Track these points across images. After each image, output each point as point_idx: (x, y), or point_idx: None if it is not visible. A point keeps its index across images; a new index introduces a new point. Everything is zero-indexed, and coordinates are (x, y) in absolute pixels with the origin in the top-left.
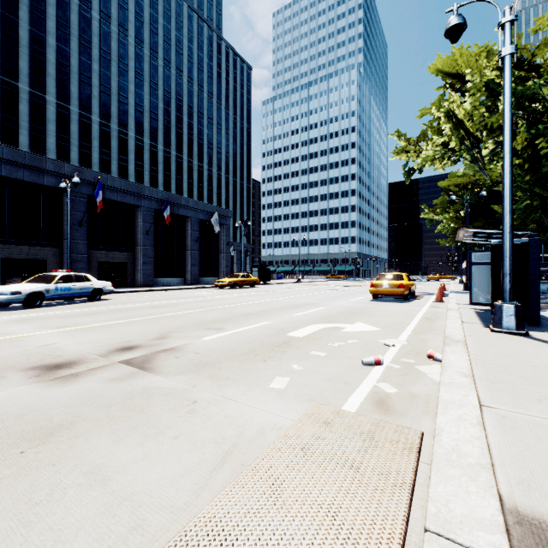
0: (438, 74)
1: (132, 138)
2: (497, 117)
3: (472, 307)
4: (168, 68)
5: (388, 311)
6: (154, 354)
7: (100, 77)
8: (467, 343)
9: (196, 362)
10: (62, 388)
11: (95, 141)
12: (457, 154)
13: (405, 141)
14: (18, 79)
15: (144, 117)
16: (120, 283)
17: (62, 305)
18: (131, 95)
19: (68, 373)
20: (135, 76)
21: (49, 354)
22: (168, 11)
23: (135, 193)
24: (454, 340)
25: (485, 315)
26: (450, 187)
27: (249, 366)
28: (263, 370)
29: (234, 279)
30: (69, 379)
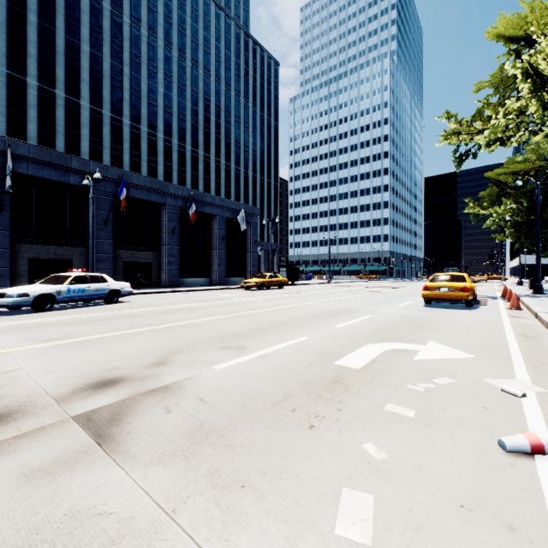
0: (499, 38)
1: (161, 139)
2: None
3: None
4: (196, 68)
5: (458, 322)
6: (135, 400)
7: (131, 80)
8: None
9: (194, 425)
10: None
11: (126, 144)
12: (538, 124)
13: (456, 122)
14: (55, 86)
15: (172, 118)
16: (145, 284)
17: (75, 308)
18: (160, 97)
19: None
20: (164, 78)
21: None
22: (196, 11)
23: (160, 190)
24: None
25: None
26: (500, 178)
27: (285, 441)
28: (311, 457)
29: (261, 280)
30: None
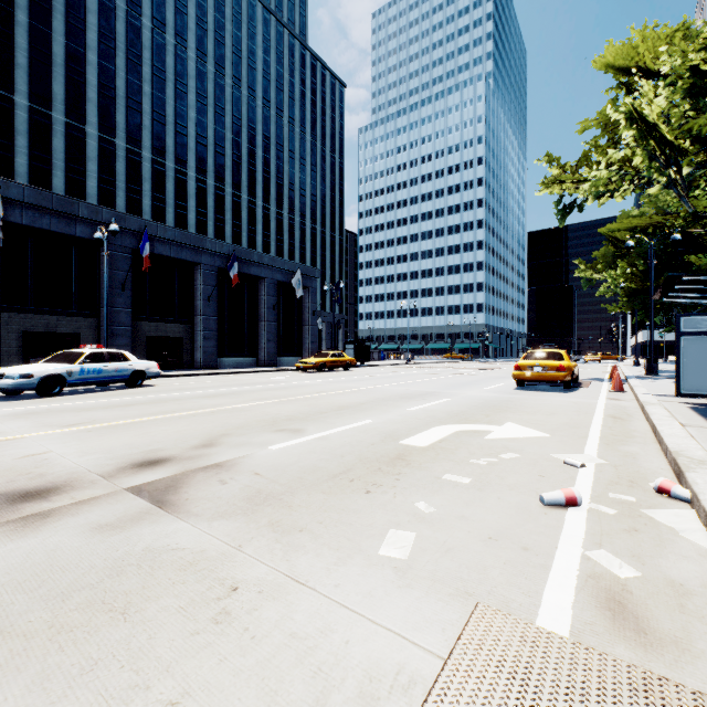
0: (608, 69)
1: (192, 178)
2: None
3: (679, 400)
4: (238, 88)
5: (547, 405)
6: (188, 475)
7: (153, 102)
8: None
9: (252, 492)
10: (6, 544)
11: (146, 184)
12: (645, 176)
13: (558, 167)
14: (51, 106)
15: (207, 152)
16: (174, 365)
17: (89, 392)
18: (191, 124)
19: (34, 511)
20: (196, 99)
21: (27, 471)
22: (238, 14)
23: (193, 246)
24: (694, 459)
25: None
26: (617, 234)
27: (341, 502)
28: (365, 512)
29: (321, 359)
30: (30, 524)
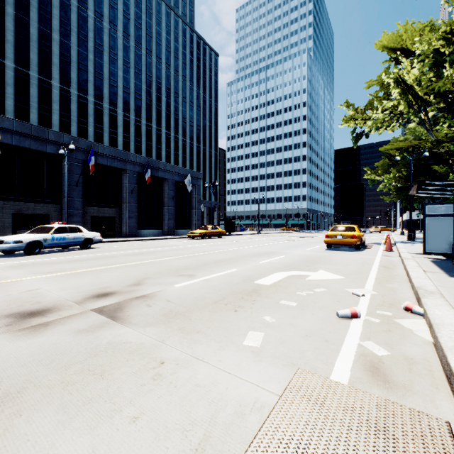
0: (384, 49)
1: (120, 114)
2: (444, 82)
3: (425, 256)
4: (149, 57)
5: (344, 259)
6: (127, 302)
7: (95, 65)
8: (444, 295)
9: (167, 311)
10: (26, 340)
11: (90, 118)
12: (405, 117)
13: (353, 110)
14: (29, 68)
15: (130, 97)
16: (109, 234)
17: (57, 252)
18: (119, 79)
19: (38, 322)
20: (123, 64)
21: (29, 300)
22: (149, 9)
23: (122, 158)
24: (428, 291)
25: (442, 264)
26: (390, 152)
27: (220, 316)
28: (234, 322)
29: (204, 231)
30: (38, 330)
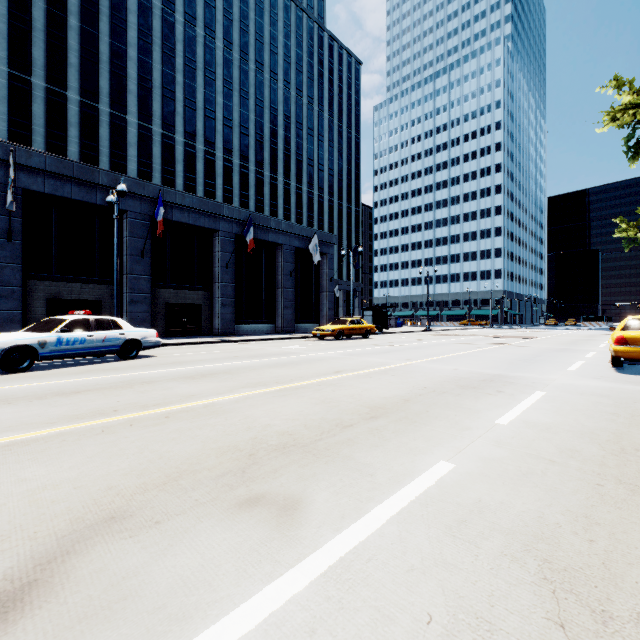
0: None
1: (219, 159)
2: None
3: None
4: (260, 73)
5: None
6: None
7: (184, 90)
8: None
9: None
10: None
11: (179, 165)
12: None
13: (631, 90)
14: (98, 100)
15: (233, 133)
16: (193, 331)
17: (70, 366)
18: (218, 108)
19: None
20: (223, 85)
21: None
22: (260, 4)
23: (211, 213)
24: None
25: None
26: None
27: None
28: None
29: (339, 326)
30: None
